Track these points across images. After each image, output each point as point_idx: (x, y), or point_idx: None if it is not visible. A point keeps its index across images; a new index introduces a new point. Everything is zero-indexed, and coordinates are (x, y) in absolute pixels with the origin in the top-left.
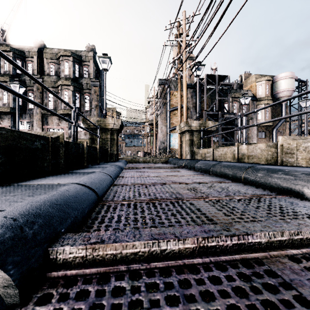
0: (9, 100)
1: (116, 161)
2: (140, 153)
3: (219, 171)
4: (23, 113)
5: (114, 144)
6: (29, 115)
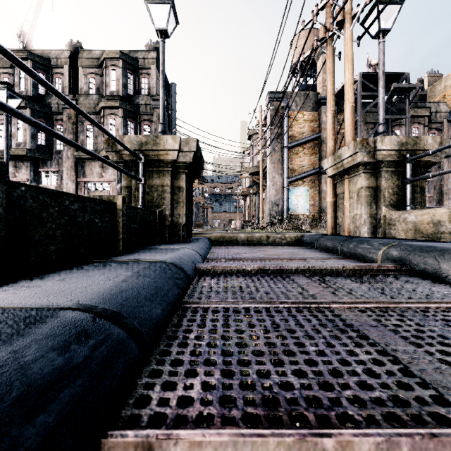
0: (26, 136)
1: (184, 240)
2: (234, 223)
3: None
4: (48, 157)
5: (179, 199)
6: (56, 161)
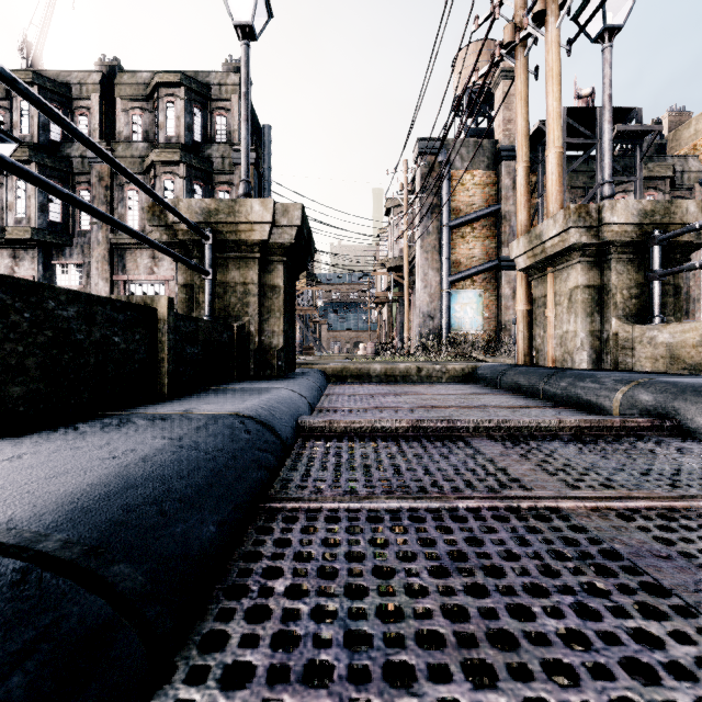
0: (31, 208)
1: (280, 375)
2: (363, 347)
3: None
4: (66, 242)
5: (273, 307)
6: (80, 248)
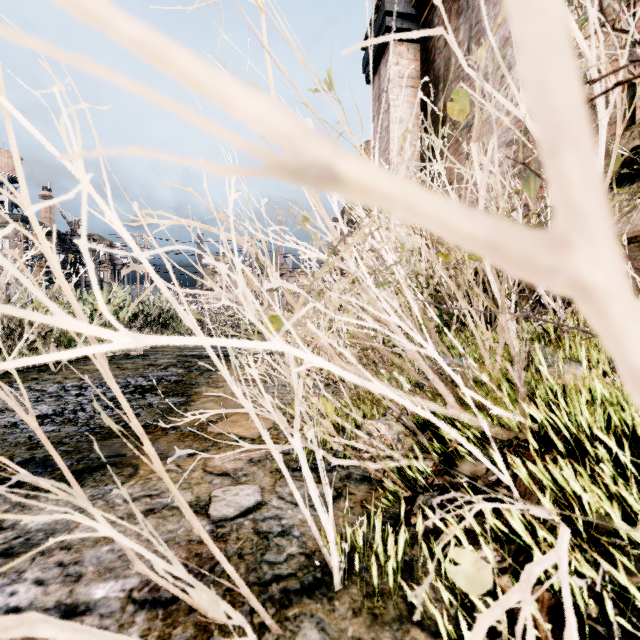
0: None
1: None
2: None
3: None
4: None
5: None
6: None
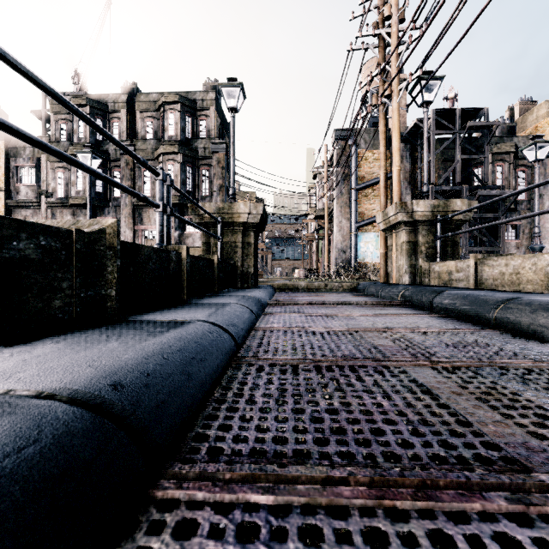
0: (85, 184)
1: (252, 287)
2: (298, 272)
3: (527, 321)
4: (106, 205)
5: (249, 253)
6: (114, 209)
